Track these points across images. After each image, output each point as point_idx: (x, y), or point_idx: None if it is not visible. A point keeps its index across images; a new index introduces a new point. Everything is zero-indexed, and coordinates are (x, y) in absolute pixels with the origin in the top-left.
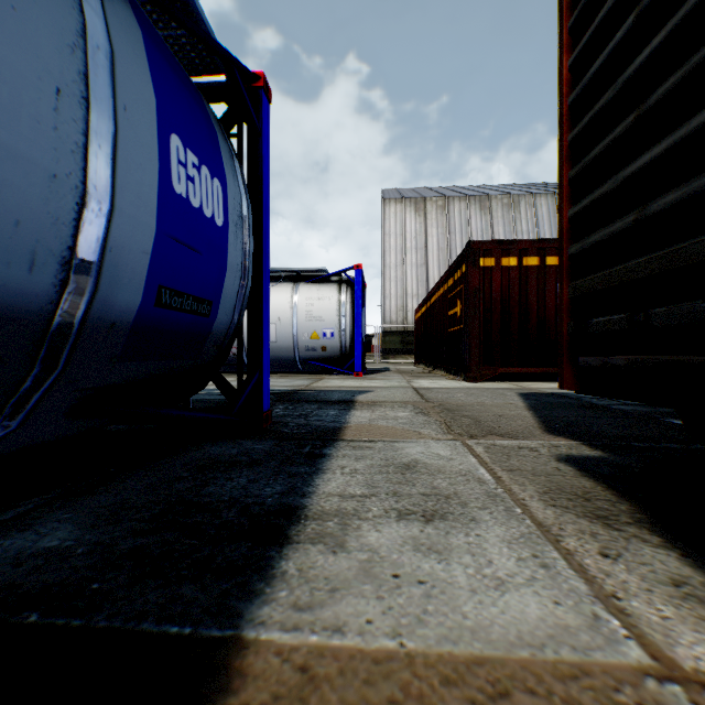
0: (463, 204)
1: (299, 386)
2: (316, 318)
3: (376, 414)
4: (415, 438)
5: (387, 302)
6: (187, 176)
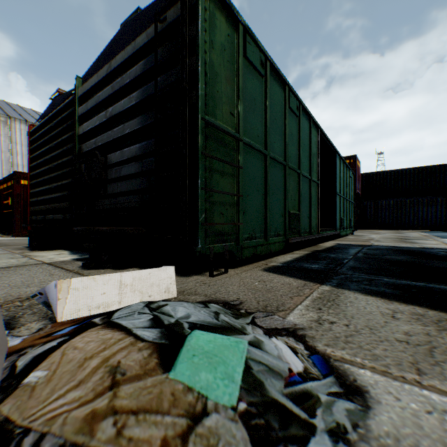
0: (24, 126)
1: None
2: None
3: None
4: None
5: None
6: None
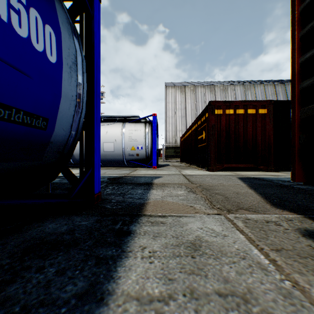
0: (202, 89)
1: (124, 174)
2: (134, 140)
3: (165, 192)
4: (193, 213)
5: (167, 133)
6: (10, 6)
